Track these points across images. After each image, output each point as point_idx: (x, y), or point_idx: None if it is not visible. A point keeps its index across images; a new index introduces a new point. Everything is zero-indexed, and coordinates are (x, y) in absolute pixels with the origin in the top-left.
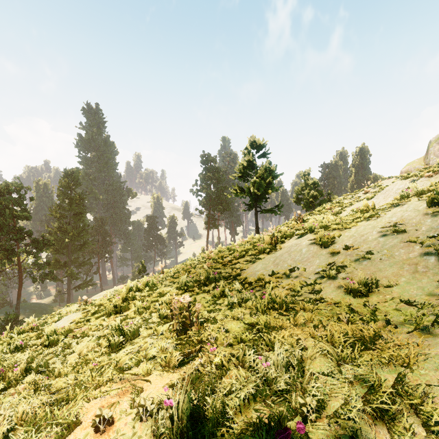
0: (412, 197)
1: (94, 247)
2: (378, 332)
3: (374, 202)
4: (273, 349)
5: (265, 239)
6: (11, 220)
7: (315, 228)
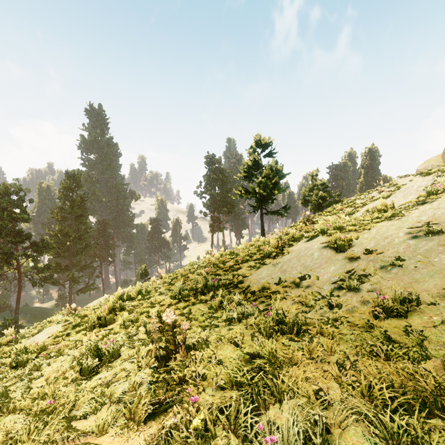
0: (442, 194)
1: (96, 251)
2: (442, 382)
3: (393, 201)
4: (281, 401)
5: (271, 242)
6: (9, 222)
7: (328, 229)
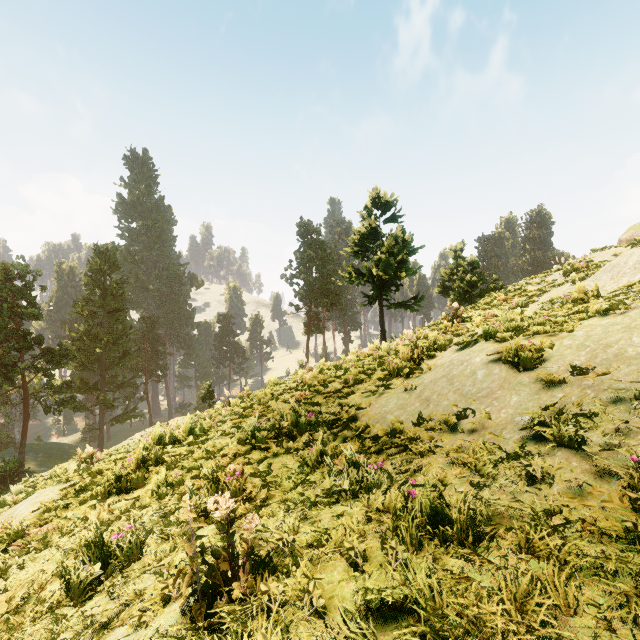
0: None
1: (139, 361)
2: None
3: (597, 285)
4: None
5: (401, 351)
6: (11, 320)
7: (497, 330)
